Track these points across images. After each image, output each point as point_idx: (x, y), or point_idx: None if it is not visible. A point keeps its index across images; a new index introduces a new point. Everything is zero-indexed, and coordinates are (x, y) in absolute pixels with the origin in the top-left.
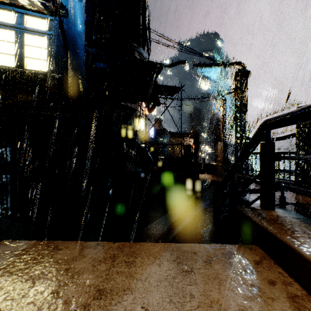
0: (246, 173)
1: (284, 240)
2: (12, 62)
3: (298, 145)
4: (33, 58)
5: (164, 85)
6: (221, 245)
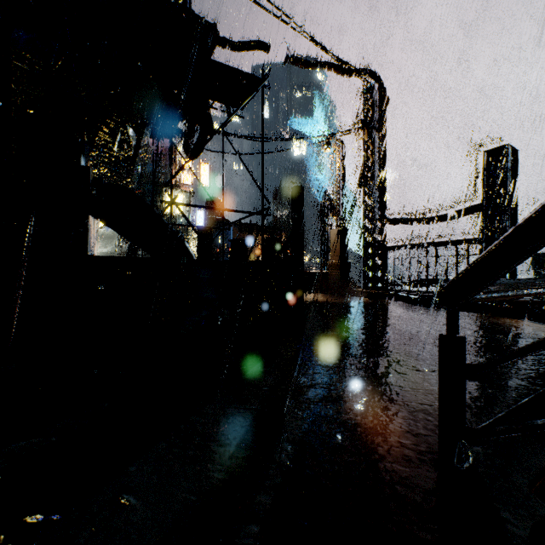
0: (383, 287)
1: None
2: None
3: (487, 224)
4: None
5: (223, 66)
6: None
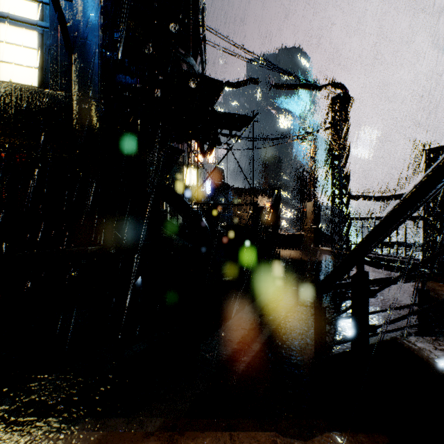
0: (347, 248)
1: None
2: None
3: (428, 206)
4: (15, 63)
5: (227, 113)
6: None
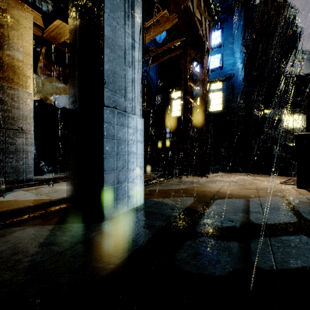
0: None
1: None
2: None
3: None
4: (215, 104)
5: None
6: None
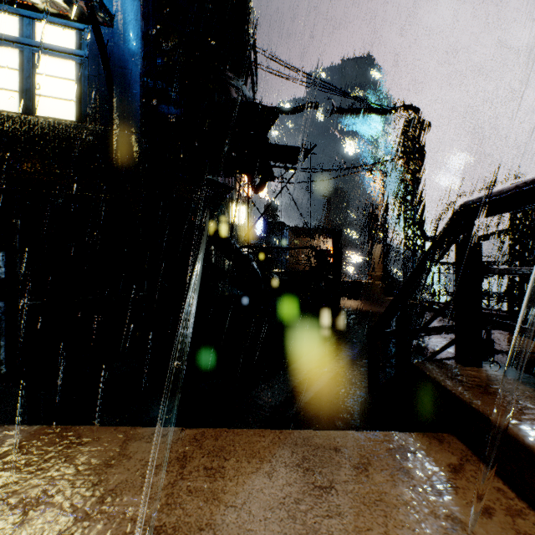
0: (422, 298)
1: (506, 428)
2: (14, 104)
3: (513, 249)
4: (52, 96)
5: (282, 145)
6: (386, 434)
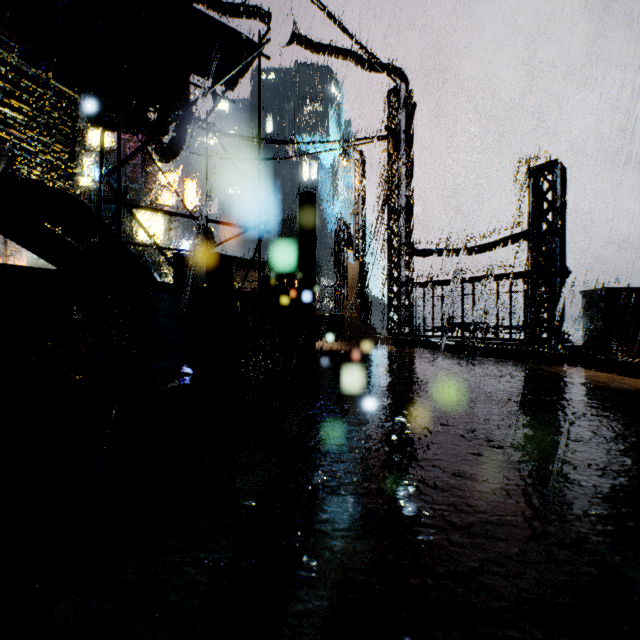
0: (411, 332)
1: None
2: None
3: (533, 254)
4: None
5: (202, 15)
6: None
